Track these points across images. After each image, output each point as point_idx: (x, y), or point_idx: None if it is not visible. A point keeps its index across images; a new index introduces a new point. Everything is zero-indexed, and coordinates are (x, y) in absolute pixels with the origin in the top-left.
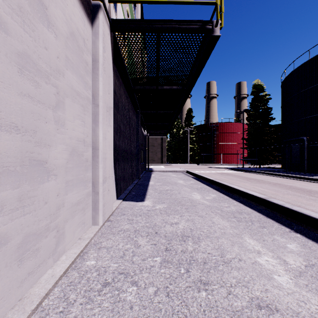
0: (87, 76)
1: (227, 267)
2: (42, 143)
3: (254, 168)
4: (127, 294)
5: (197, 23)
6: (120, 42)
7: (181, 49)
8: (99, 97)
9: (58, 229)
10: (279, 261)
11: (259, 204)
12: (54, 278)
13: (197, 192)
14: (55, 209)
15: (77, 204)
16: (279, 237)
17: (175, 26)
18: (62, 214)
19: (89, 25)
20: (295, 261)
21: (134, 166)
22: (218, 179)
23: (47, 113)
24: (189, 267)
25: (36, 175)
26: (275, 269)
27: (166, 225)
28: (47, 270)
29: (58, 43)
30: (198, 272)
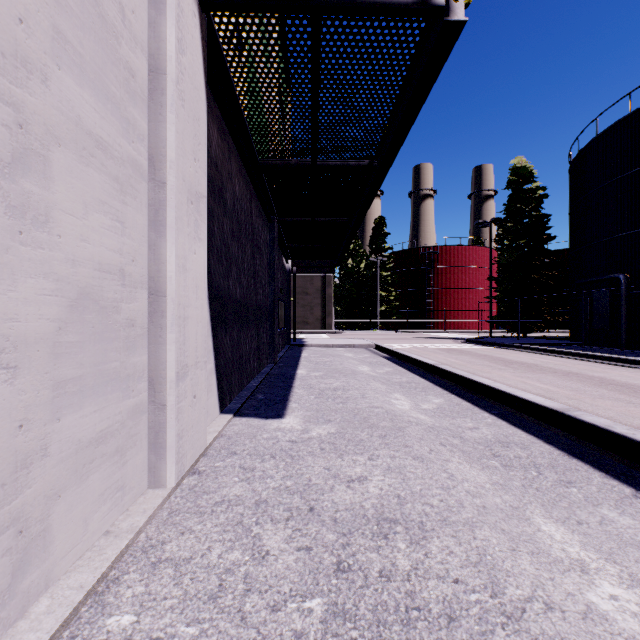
0: (133, 105)
1: (520, 637)
2: None
3: (513, 339)
4: None
5: None
6: (227, 44)
7: (370, 64)
8: (167, 162)
9: (22, 527)
10: None
11: (547, 423)
12: None
13: (401, 393)
14: (11, 470)
15: (97, 441)
16: (615, 513)
17: None
18: (39, 480)
19: None
20: None
21: (265, 335)
22: (443, 362)
23: None
24: (406, 638)
25: None
26: None
27: (337, 485)
28: None
29: None
30: None
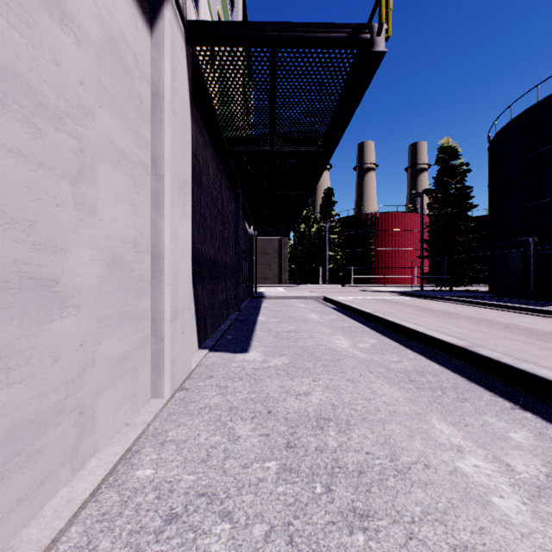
0: (142, 123)
1: (404, 481)
2: (48, 246)
3: (441, 292)
4: (212, 540)
5: (343, 28)
6: (205, 65)
7: (315, 78)
8: (165, 162)
9: (82, 410)
10: (499, 467)
11: (455, 357)
12: (71, 506)
13: (343, 335)
14: (77, 372)
15: (121, 360)
16: (494, 419)
17: (303, 35)
18: (90, 381)
19: (145, 28)
20: (528, 466)
21: (232, 288)
22: (379, 311)
23: (59, 188)
24: (330, 482)
25: (34, 308)
26: (493, 483)
27: (288, 397)
28: (60, 489)
29: (82, 57)
30: (348, 491)
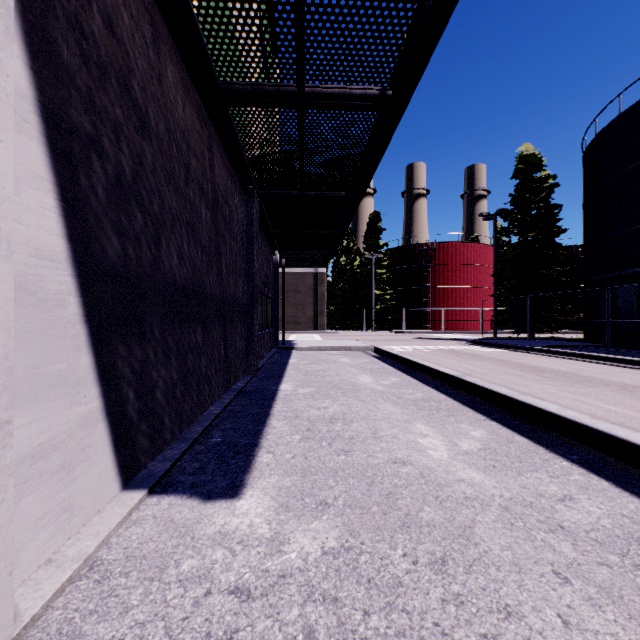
0: None
1: None
2: None
3: (524, 341)
4: None
5: None
6: None
7: None
8: None
9: None
10: None
11: None
12: None
13: (424, 420)
14: None
15: None
16: None
17: None
18: None
19: None
20: None
21: (239, 338)
22: (460, 370)
23: None
24: None
25: None
26: None
27: None
28: None
29: None
30: None
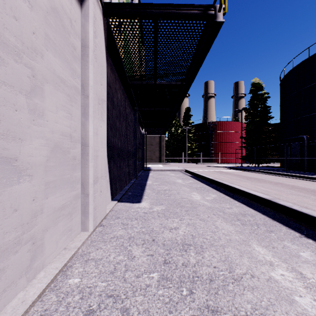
0: (75, 62)
1: (239, 286)
2: (9, 136)
3: (252, 167)
4: None
5: (198, 7)
6: (115, 30)
7: (181, 39)
8: (89, 87)
9: (34, 241)
10: (296, 275)
11: (263, 205)
12: (24, 305)
13: (197, 192)
14: (30, 217)
15: (61, 209)
16: (290, 244)
17: (174, 11)
18: (40, 223)
19: (77, 5)
20: (313, 274)
21: (132, 165)
22: (217, 178)
23: (17, 99)
24: (192, 287)
25: None
26: (294, 287)
27: (165, 230)
28: (18, 293)
29: (34, 16)
30: (203, 293)
